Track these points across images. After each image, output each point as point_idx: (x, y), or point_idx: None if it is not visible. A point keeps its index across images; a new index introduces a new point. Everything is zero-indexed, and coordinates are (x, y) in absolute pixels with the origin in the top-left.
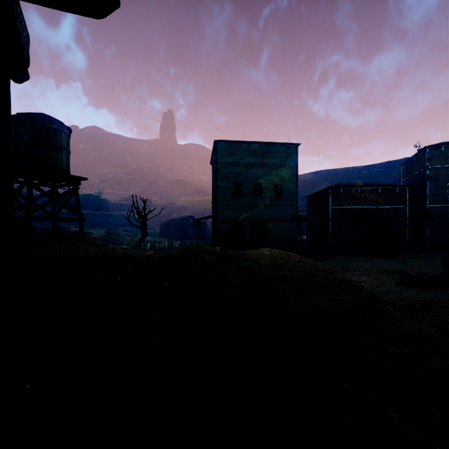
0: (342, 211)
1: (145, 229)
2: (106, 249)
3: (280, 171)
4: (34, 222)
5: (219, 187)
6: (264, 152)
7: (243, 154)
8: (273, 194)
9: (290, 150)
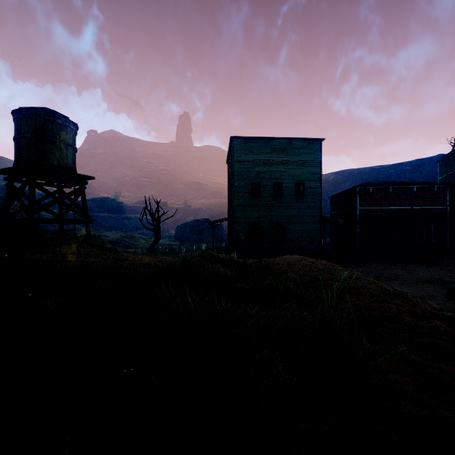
0: (372, 212)
1: (158, 232)
2: (113, 253)
3: (303, 169)
4: (49, 225)
5: (236, 187)
6: (284, 149)
7: (262, 151)
8: (294, 194)
9: (313, 146)
